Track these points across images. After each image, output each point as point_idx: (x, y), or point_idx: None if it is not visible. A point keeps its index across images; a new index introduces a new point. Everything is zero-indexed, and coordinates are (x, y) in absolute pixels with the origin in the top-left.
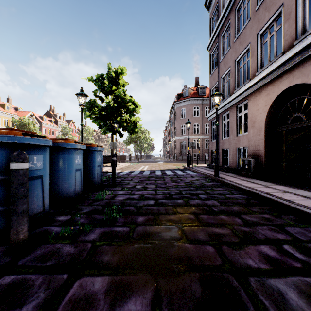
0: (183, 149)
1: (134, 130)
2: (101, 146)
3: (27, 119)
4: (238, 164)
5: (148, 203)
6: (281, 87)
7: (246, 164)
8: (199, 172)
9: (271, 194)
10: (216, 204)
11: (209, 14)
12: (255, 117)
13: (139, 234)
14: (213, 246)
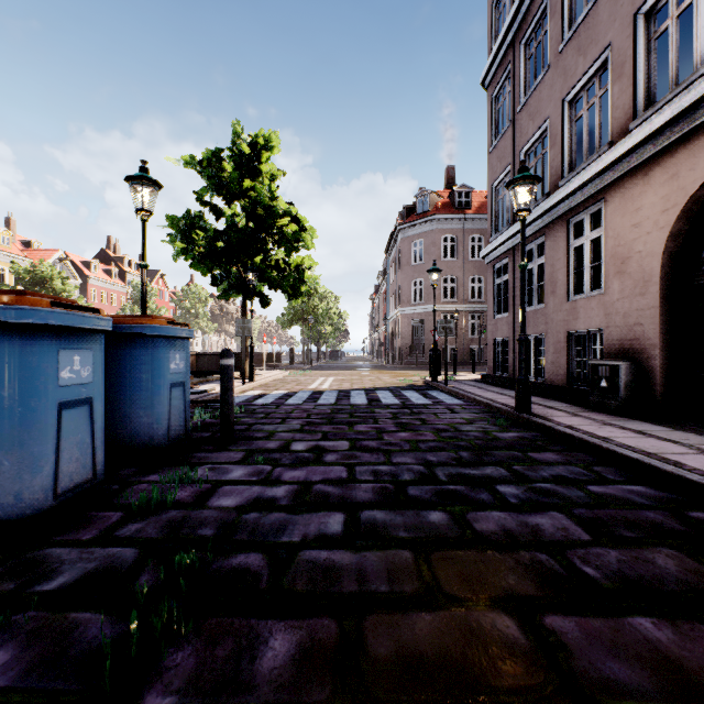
0: (418, 338)
1: (299, 290)
2: (187, 326)
3: (48, 266)
4: (573, 376)
5: (322, 531)
6: None
7: (603, 378)
8: (469, 397)
9: None
10: (577, 537)
11: None
12: (630, 245)
13: None
14: None
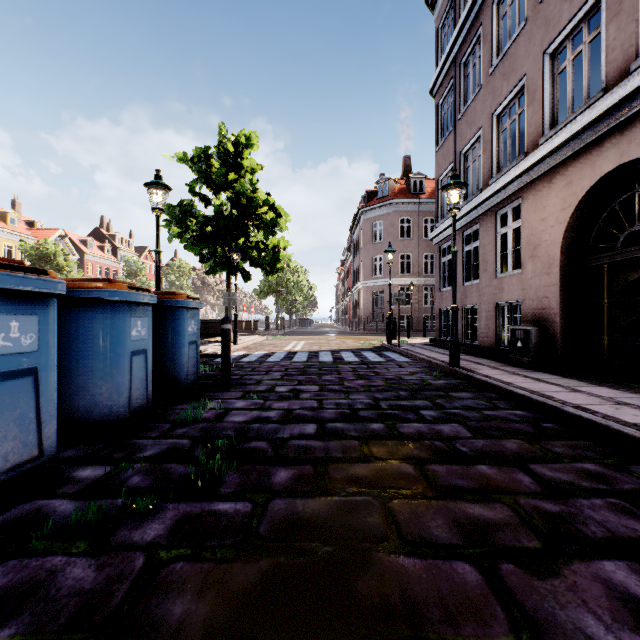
0: (378, 308)
1: (275, 267)
2: (198, 299)
3: (52, 244)
4: (500, 338)
5: (302, 432)
6: (600, 166)
7: (519, 340)
8: (415, 356)
9: (588, 408)
10: (463, 435)
11: (435, 20)
12: (539, 235)
13: (277, 523)
14: (474, 564)
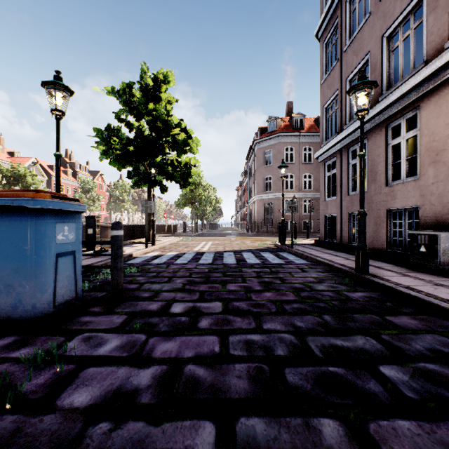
0: (268, 215)
1: (187, 181)
2: (78, 201)
3: (23, 167)
4: (390, 242)
5: None
6: None
7: (422, 245)
8: (312, 258)
9: None
10: None
11: None
12: (444, 140)
13: None
14: None
